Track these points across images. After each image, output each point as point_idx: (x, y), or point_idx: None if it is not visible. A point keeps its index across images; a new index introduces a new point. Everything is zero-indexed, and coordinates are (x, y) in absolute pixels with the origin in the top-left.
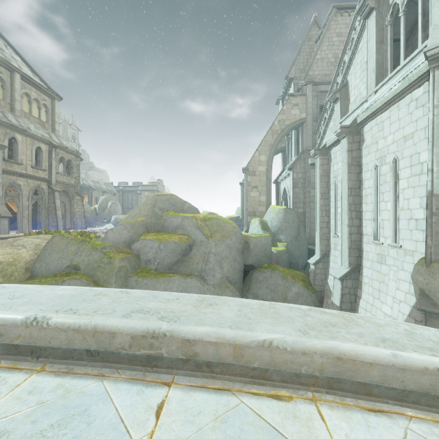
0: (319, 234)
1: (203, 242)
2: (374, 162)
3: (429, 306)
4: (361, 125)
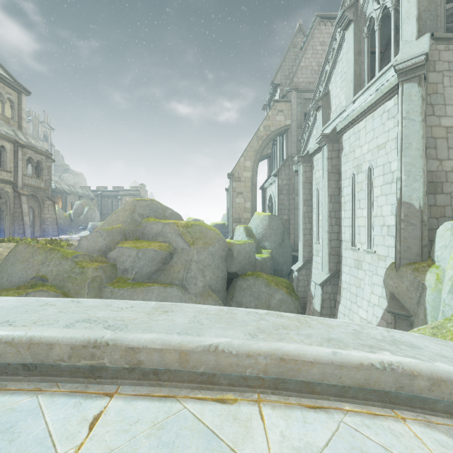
0: (302, 240)
1: (184, 250)
2: (352, 170)
3: (397, 308)
4: (340, 133)
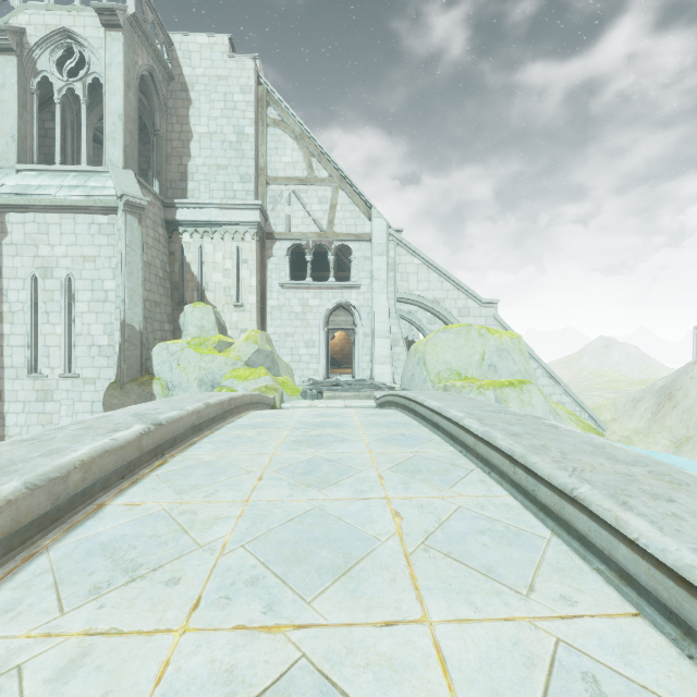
0: None
1: None
2: (32, 270)
3: None
4: (2, 208)
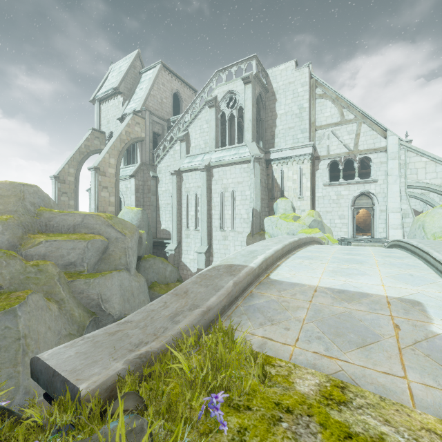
0: (177, 229)
1: (119, 239)
2: (221, 189)
3: None
4: (212, 167)
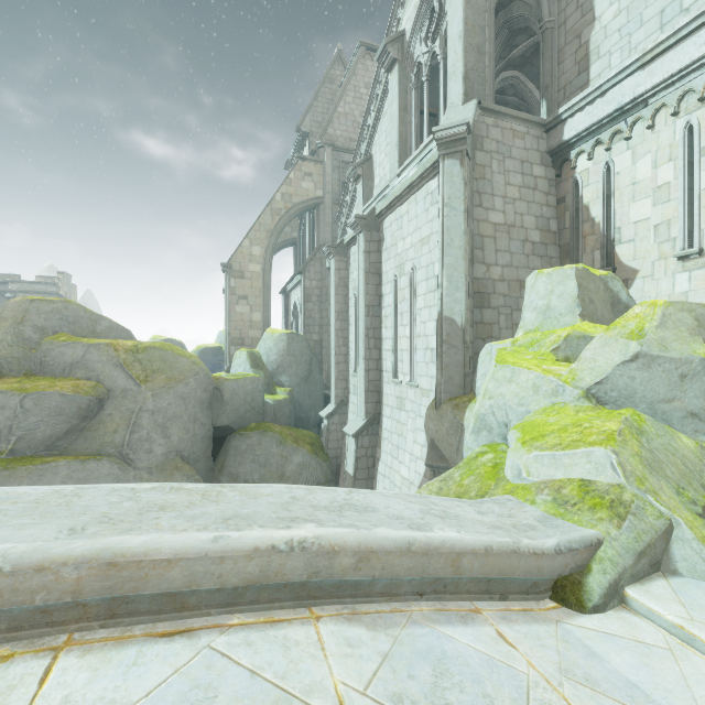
0: (335, 372)
1: (129, 391)
2: (394, 271)
3: (436, 460)
4: (380, 217)
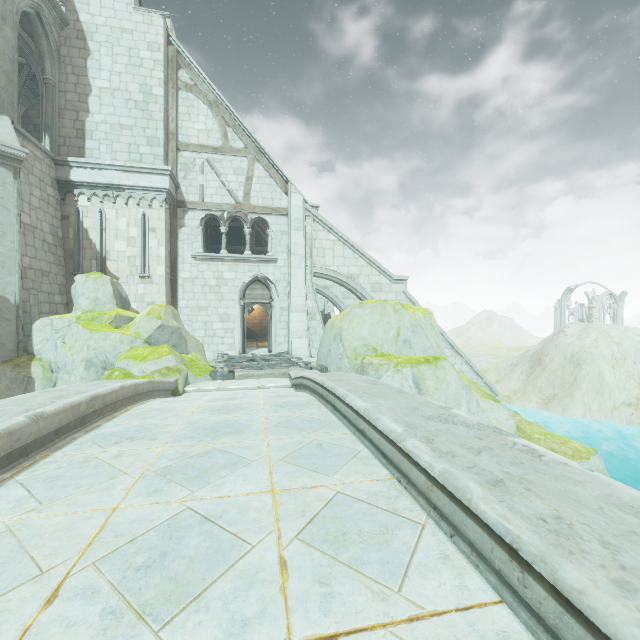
0: None
1: None
2: None
3: None
4: None
